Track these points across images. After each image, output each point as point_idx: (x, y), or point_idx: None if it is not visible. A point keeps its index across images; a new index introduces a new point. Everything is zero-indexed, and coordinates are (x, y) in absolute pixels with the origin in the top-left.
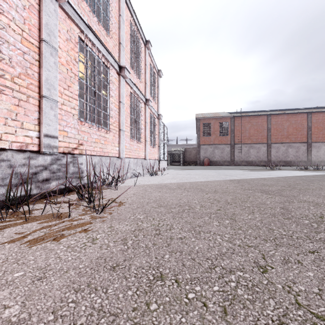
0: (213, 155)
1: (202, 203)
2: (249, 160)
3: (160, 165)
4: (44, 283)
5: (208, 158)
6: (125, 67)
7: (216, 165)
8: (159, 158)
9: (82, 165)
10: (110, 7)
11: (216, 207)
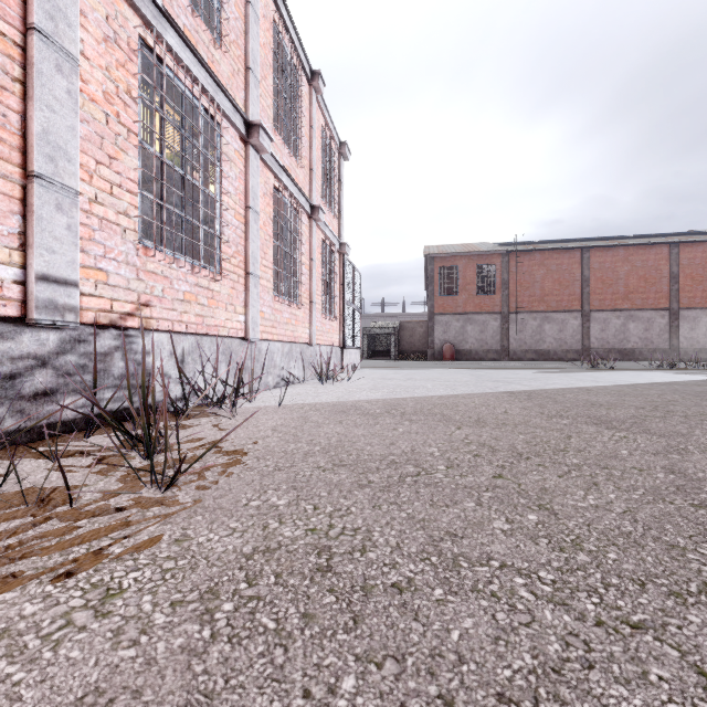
0: (463, 336)
1: (450, 456)
2: (542, 347)
3: (344, 358)
4: None
5: (452, 343)
6: (260, 126)
7: (468, 359)
8: (343, 342)
9: (149, 357)
10: None
11: (490, 467)
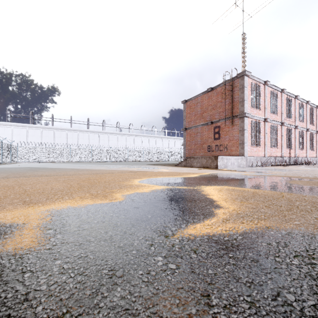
0: None
1: None
2: None
3: None
4: (314, 166)
5: None
6: (309, 129)
7: None
8: None
9: (299, 159)
10: (304, 114)
11: None
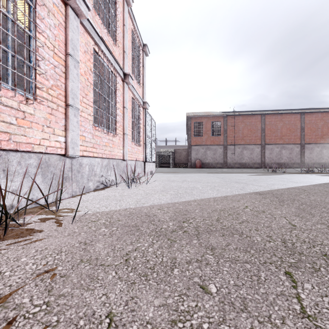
0: (205, 156)
1: None
2: (242, 162)
3: (146, 168)
4: None
5: (200, 159)
6: None
7: (208, 167)
8: (145, 158)
9: None
10: None
11: None
